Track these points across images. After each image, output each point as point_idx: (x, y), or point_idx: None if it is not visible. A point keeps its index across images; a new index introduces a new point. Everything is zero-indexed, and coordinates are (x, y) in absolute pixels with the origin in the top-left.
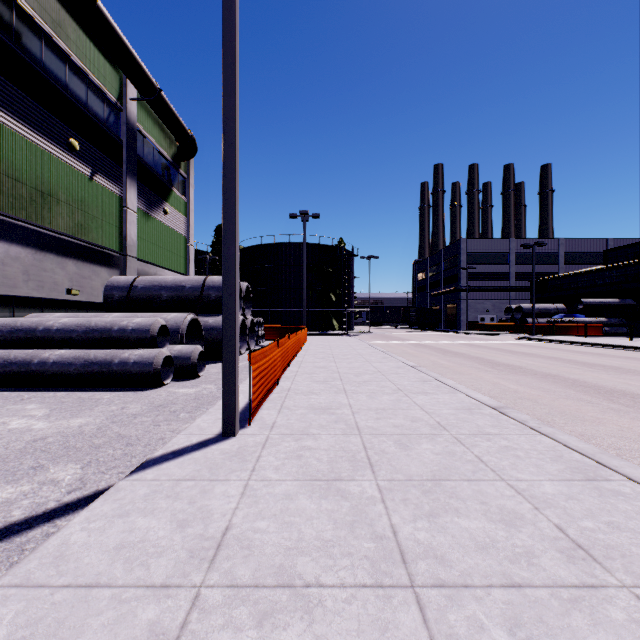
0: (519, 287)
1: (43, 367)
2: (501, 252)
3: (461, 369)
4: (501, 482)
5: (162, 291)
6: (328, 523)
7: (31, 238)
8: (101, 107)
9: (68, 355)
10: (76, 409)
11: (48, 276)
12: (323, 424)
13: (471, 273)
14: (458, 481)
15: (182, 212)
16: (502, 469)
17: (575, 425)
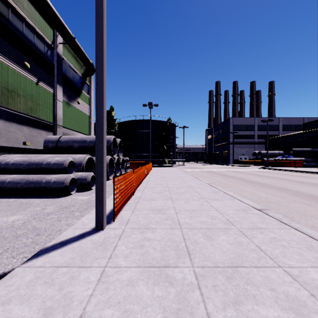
0: (259, 142)
1: (3, 184)
2: (250, 124)
3: (233, 185)
4: (279, 269)
5: (74, 143)
6: (159, 311)
7: (2, 114)
8: (43, 46)
9: (17, 178)
10: (16, 209)
11: (12, 135)
12: (158, 221)
13: (235, 135)
14: (249, 268)
15: (87, 103)
16: (277, 257)
17: (307, 220)
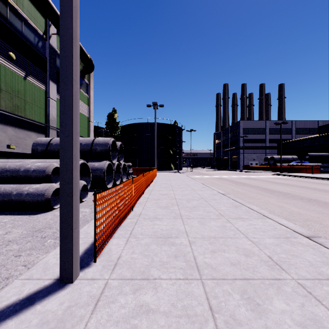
0: (271, 146)
1: None
2: (261, 128)
3: (252, 195)
4: None
5: None
6: None
7: None
8: (32, 36)
9: None
10: None
11: None
12: (164, 260)
13: (245, 139)
14: None
15: (86, 103)
16: None
17: None
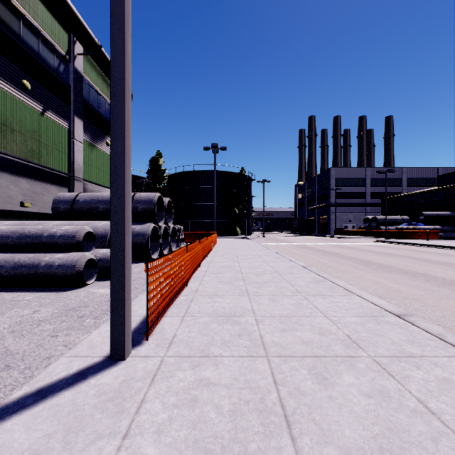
0: (373, 203)
1: None
2: (360, 177)
3: (342, 268)
4: None
5: (99, 204)
6: None
7: None
8: (52, 58)
9: (0, 258)
10: None
11: (2, 191)
12: (226, 339)
13: (338, 193)
14: None
15: None
16: None
17: None
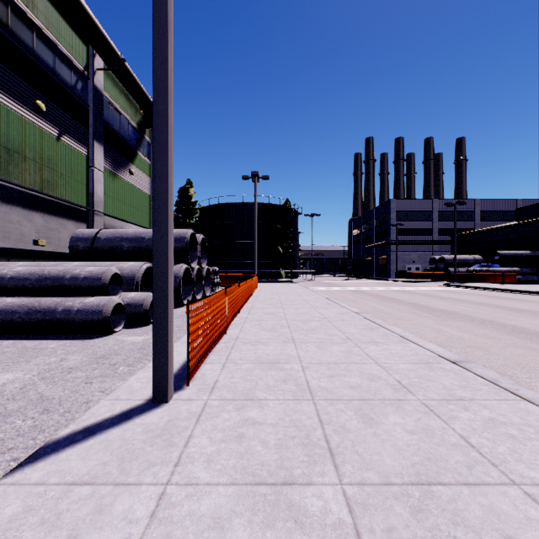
0: (441, 241)
1: None
2: (425, 211)
3: (401, 315)
4: (514, 488)
5: (123, 242)
6: None
7: None
8: (69, 74)
9: (19, 303)
10: (12, 361)
11: (14, 228)
12: (270, 384)
13: (399, 229)
14: (454, 486)
15: (147, 173)
16: (504, 461)
17: None
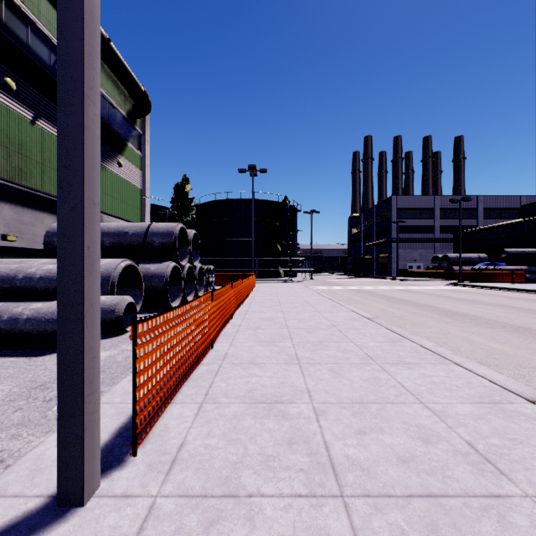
0: (443, 239)
1: None
2: (427, 208)
3: (417, 319)
4: None
5: (104, 237)
6: None
7: None
8: (46, 52)
9: None
10: None
11: None
12: (268, 452)
13: (401, 226)
14: None
15: (138, 166)
16: None
17: None
